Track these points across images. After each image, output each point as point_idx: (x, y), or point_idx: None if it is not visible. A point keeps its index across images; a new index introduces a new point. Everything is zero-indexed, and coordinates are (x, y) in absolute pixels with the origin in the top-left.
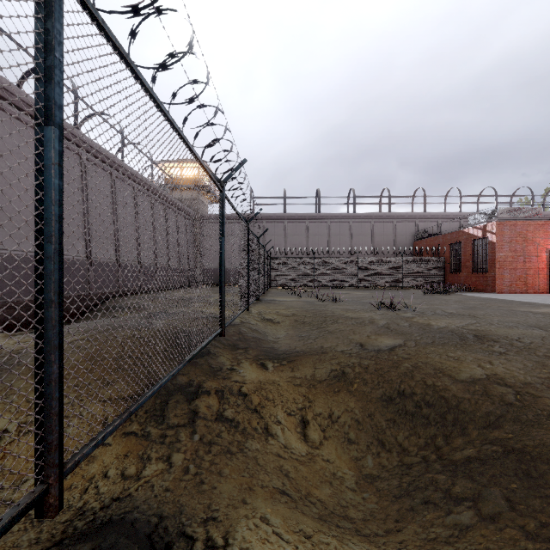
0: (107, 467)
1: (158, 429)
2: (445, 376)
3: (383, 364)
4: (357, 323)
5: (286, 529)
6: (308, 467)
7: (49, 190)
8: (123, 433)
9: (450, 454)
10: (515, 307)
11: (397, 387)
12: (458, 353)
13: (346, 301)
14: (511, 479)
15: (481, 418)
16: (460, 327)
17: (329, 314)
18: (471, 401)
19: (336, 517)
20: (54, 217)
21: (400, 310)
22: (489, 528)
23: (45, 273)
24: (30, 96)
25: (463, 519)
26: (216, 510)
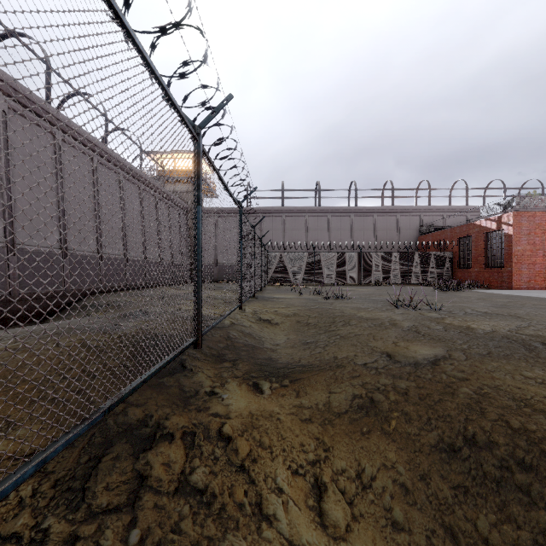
0: None
1: (66, 522)
2: (538, 414)
3: (430, 389)
4: (376, 325)
5: None
6: None
7: None
8: None
9: None
10: None
11: (461, 429)
12: (538, 373)
13: (354, 298)
14: None
15: None
16: (514, 332)
17: (338, 313)
18: None
19: None
20: None
21: (421, 309)
22: None
23: None
24: None
25: None
26: None
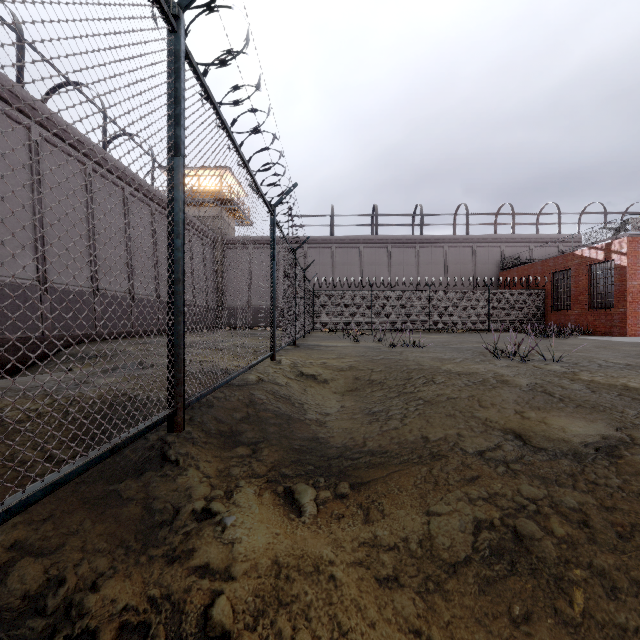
0: None
1: None
2: None
3: (632, 514)
4: (476, 384)
5: None
6: None
7: None
8: None
9: None
10: None
11: None
12: None
13: (428, 346)
14: None
15: None
16: None
17: (413, 366)
18: None
19: None
20: None
21: (531, 360)
22: None
23: None
24: None
25: None
26: None
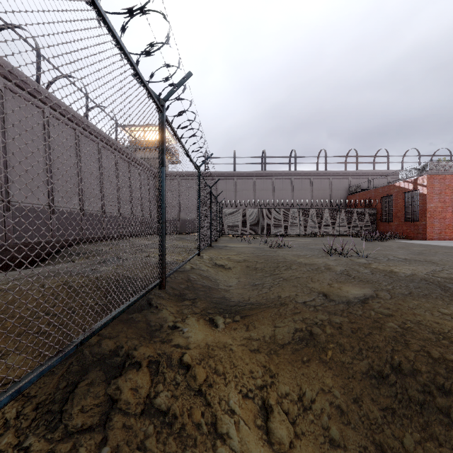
0: None
1: (45, 441)
2: None
3: (361, 324)
4: (313, 270)
5: None
6: None
7: None
8: None
9: None
10: None
11: (389, 359)
12: None
13: (294, 247)
14: None
15: None
16: (430, 275)
17: (281, 259)
18: None
19: None
20: None
21: (351, 256)
22: None
23: None
24: None
25: None
26: None
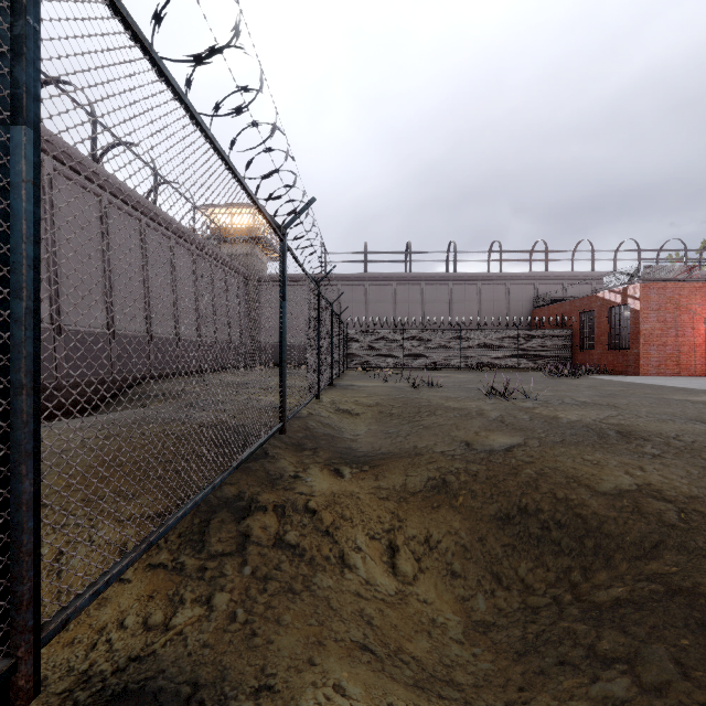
0: (125, 613)
1: (195, 559)
2: (581, 487)
3: (498, 471)
4: (462, 415)
5: (369, 703)
6: (399, 610)
7: (18, 220)
8: (147, 565)
9: (591, 593)
10: (666, 394)
11: (517, 501)
12: (597, 456)
13: (446, 386)
14: (680, 633)
15: (633, 544)
16: (597, 421)
17: (424, 403)
18: (618, 521)
19: (437, 683)
20: (26, 261)
21: (516, 398)
22: (655, 705)
23: (11, 344)
24: None
25: (616, 690)
26: (273, 675)
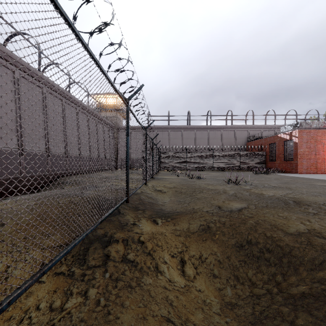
0: (40, 301)
1: (80, 269)
2: (279, 230)
3: (235, 221)
4: (215, 193)
5: None
6: (186, 296)
7: None
8: (54, 273)
9: (288, 288)
10: (313, 182)
11: (246, 237)
12: (285, 214)
13: (207, 178)
14: None
15: (308, 262)
16: (283, 196)
17: (197, 186)
18: (300, 249)
19: None
20: None
21: (241, 184)
22: None
23: None
24: (9, 50)
25: None
26: None
